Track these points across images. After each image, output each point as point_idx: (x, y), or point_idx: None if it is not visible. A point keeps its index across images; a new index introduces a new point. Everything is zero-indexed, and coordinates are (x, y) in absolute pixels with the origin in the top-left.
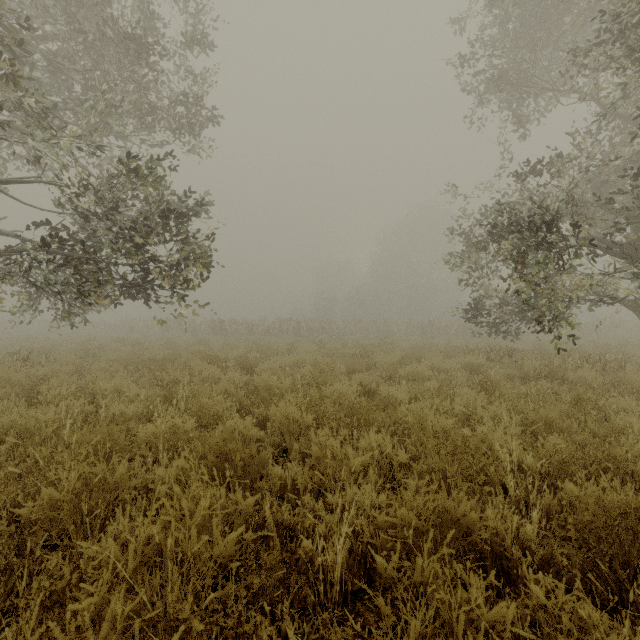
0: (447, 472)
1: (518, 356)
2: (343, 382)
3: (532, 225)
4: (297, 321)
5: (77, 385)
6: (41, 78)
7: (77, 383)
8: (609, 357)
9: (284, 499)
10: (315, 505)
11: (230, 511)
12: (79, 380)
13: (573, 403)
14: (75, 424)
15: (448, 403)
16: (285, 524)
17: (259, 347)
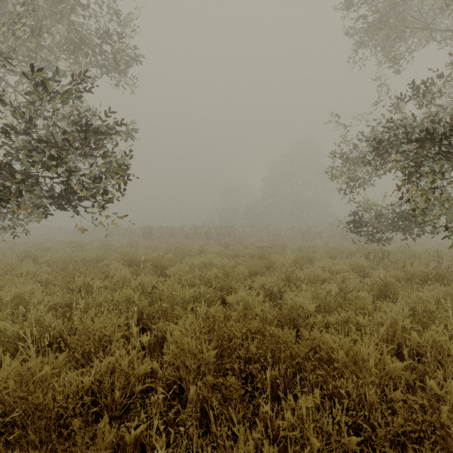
0: None
1: (392, 257)
2: (248, 291)
3: (435, 133)
4: (208, 227)
5: None
6: None
7: None
8: None
9: None
10: None
11: None
12: None
13: None
14: None
15: (366, 319)
16: None
17: (175, 249)
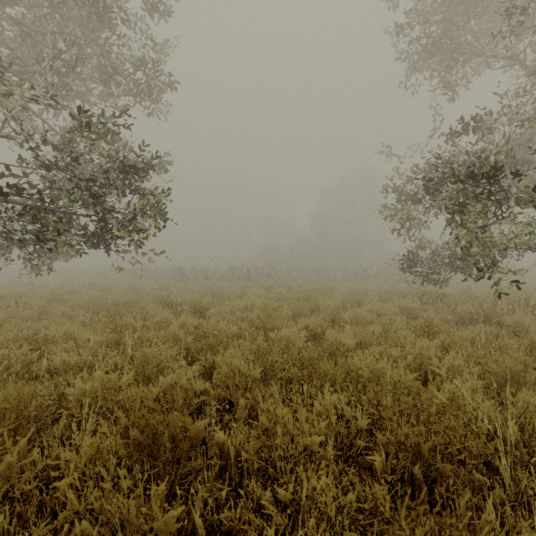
0: (449, 479)
1: (448, 300)
2: (291, 328)
3: (474, 174)
4: (248, 269)
5: (29, 330)
6: (9, 42)
7: (32, 328)
8: (532, 301)
9: (227, 471)
10: (262, 496)
11: (142, 531)
12: (34, 325)
13: (528, 352)
14: (1, 379)
15: (398, 351)
16: (223, 528)
17: (213, 292)
